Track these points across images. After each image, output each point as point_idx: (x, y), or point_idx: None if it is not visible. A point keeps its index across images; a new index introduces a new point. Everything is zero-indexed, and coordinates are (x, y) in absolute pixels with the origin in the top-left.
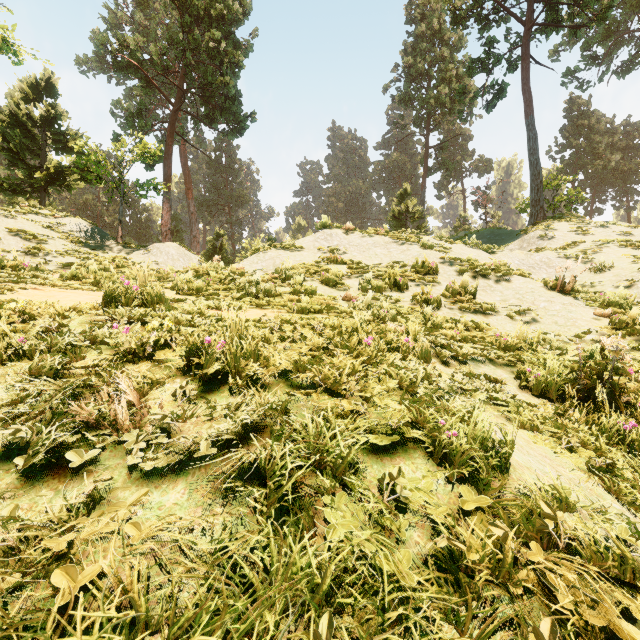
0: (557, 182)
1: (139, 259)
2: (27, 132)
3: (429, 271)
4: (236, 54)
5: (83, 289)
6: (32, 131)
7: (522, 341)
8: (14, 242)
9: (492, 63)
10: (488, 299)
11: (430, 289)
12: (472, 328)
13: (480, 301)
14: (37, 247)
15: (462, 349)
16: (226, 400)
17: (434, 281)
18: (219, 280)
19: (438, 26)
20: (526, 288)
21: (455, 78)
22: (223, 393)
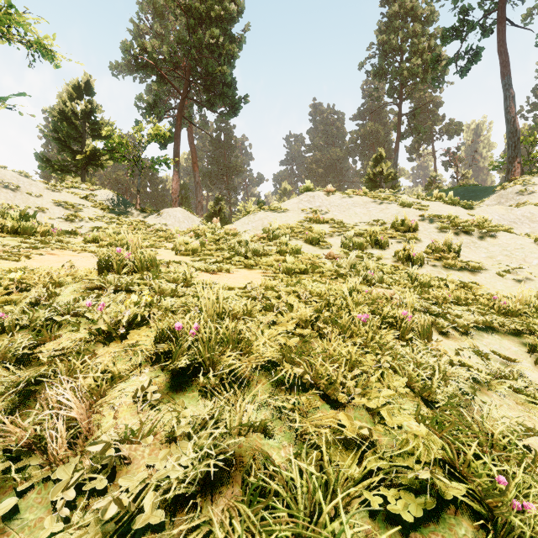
0: (533, 138)
1: (152, 222)
2: (72, 124)
3: (409, 228)
4: (231, 47)
5: (94, 252)
6: (75, 123)
7: (527, 306)
8: (58, 211)
9: (467, 29)
10: (473, 256)
11: (412, 247)
12: (459, 287)
13: (464, 258)
14: (74, 214)
15: (461, 317)
16: (195, 404)
17: (415, 238)
18: (214, 240)
19: (411, 4)
20: (514, 244)
21: (427, 50)
22: (194, 392)
